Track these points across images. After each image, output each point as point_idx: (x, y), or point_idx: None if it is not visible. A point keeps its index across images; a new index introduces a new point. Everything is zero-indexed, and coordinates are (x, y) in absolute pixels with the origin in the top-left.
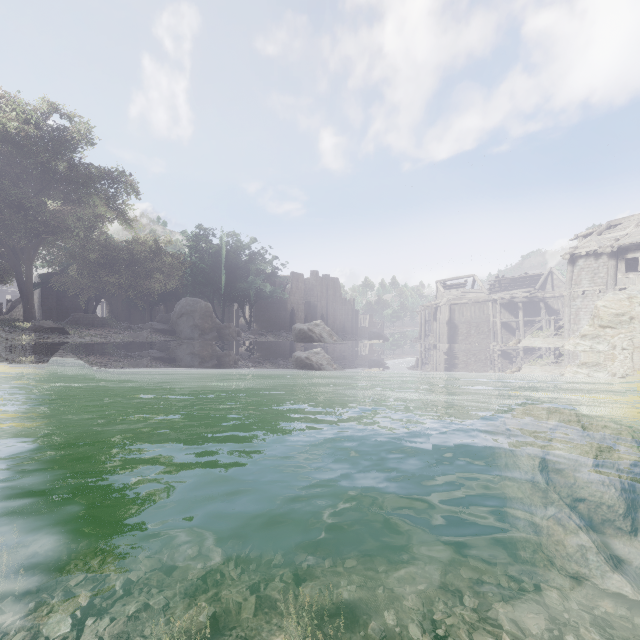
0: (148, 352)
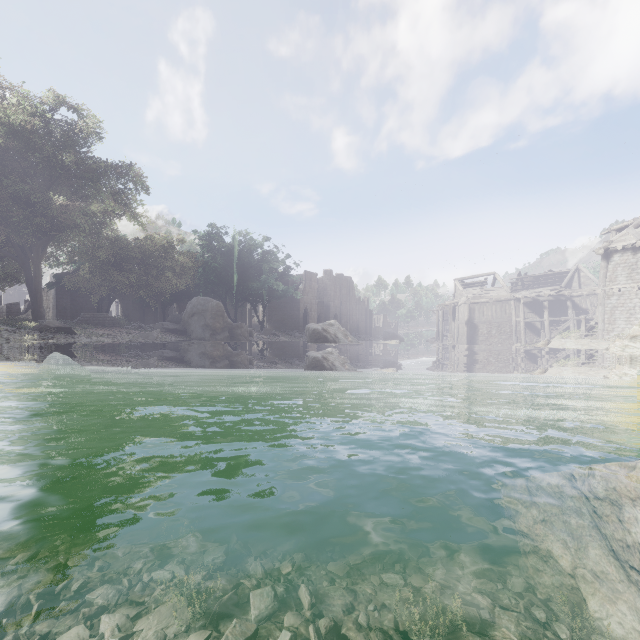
0: (156, 353)
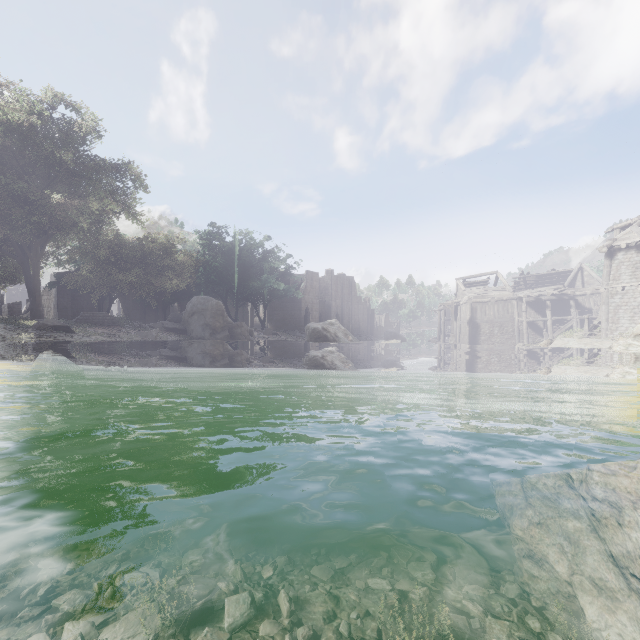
0: (154, 352)
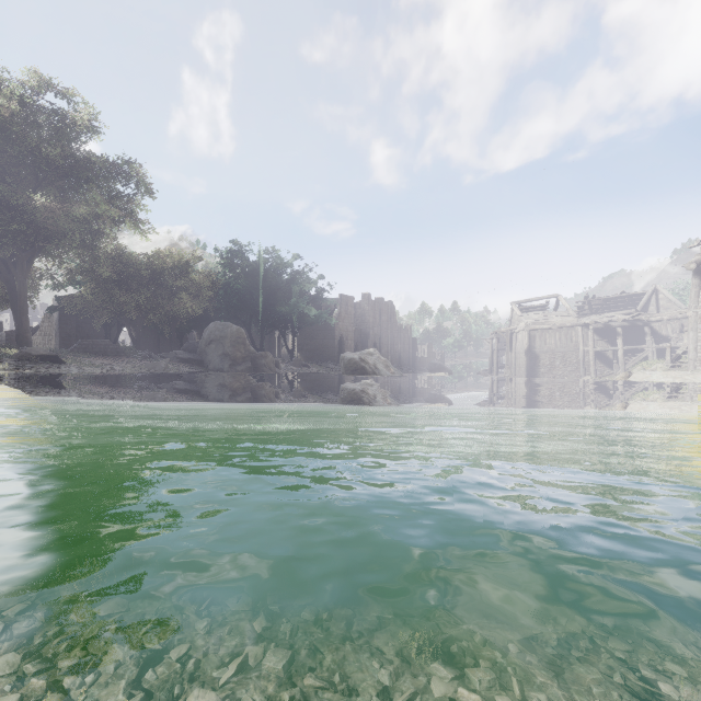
0: (159, 386)
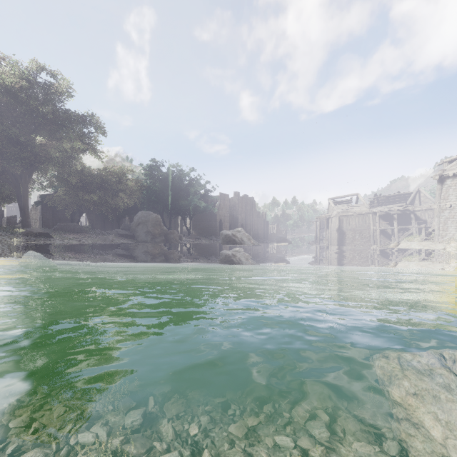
0: (110, 251)
